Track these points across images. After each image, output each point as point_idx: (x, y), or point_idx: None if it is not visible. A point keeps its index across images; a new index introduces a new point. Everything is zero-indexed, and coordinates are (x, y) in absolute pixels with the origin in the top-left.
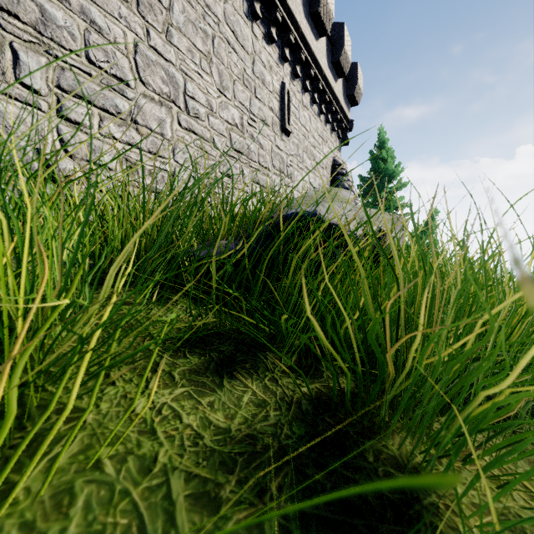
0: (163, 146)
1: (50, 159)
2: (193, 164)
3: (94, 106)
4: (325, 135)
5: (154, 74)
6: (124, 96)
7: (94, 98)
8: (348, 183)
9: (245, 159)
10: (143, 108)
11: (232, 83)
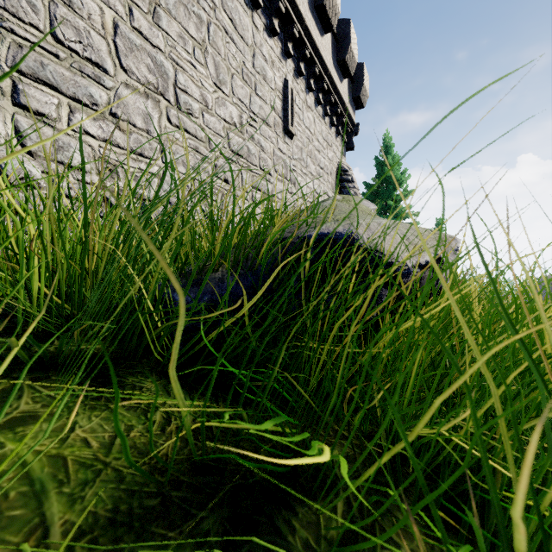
0: (149, 145)
1: None
2: (185, 167)
3: (62, 94)
4: (330, 139)
5: (139, 61)
6: (101, 84)
7: (62, 85)
8: (354, 190)
9: (245, 163)
10: (124, 100)
11: (230, 77)
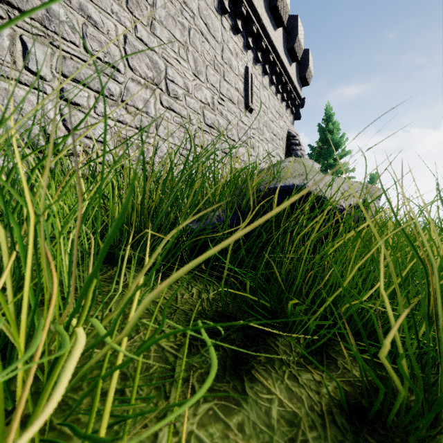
0: (147, 123)
1: (58, 144)
2: (172, 138)
3: (91, 89)
4: (281, 111)
5: (141, 61)
6: (116, 80)
7: (91, 83)
8: (300, 151)
9: (216, 133)
10: (131, 91)
11: (205, 68)
